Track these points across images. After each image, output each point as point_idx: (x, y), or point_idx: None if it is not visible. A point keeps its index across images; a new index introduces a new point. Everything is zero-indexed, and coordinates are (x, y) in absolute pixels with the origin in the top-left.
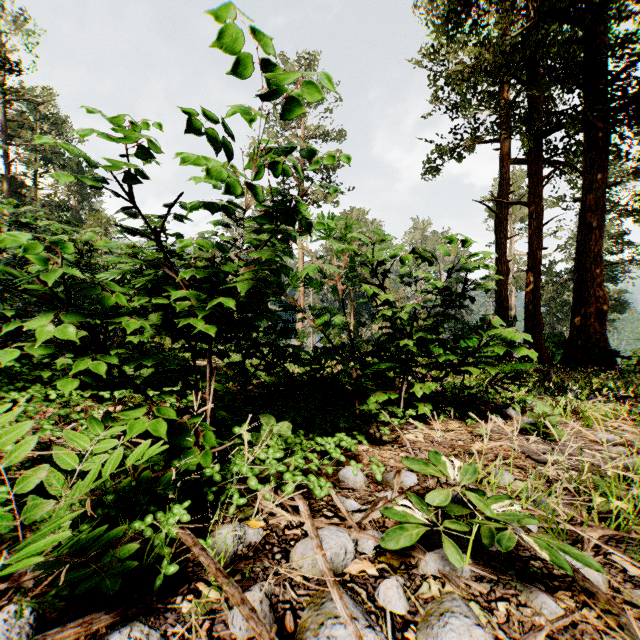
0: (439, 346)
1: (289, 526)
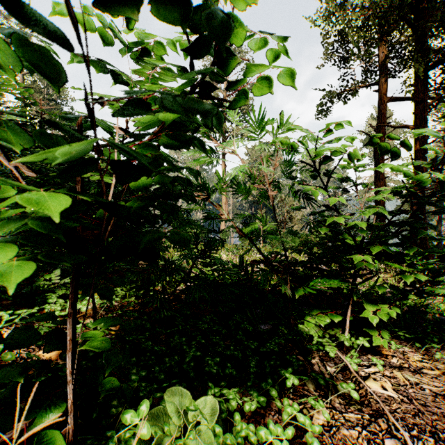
0: (397, 262)
1: None
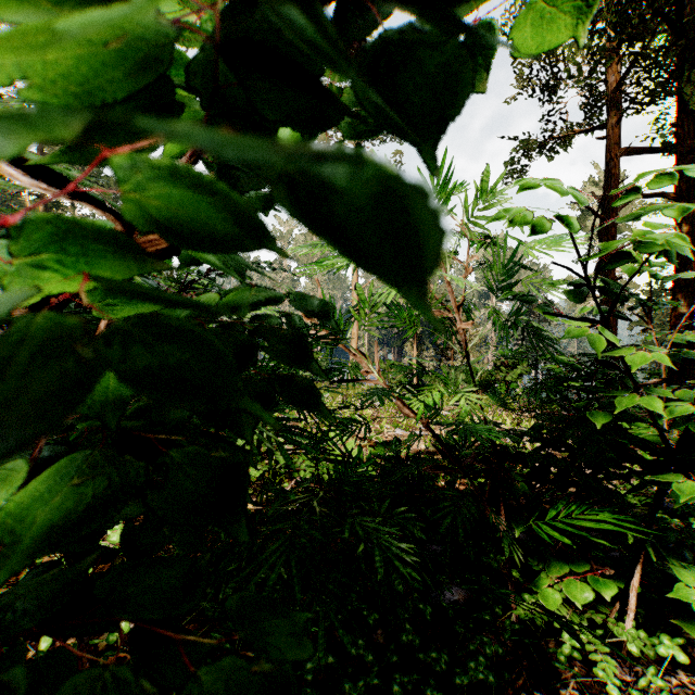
0: None
1: None
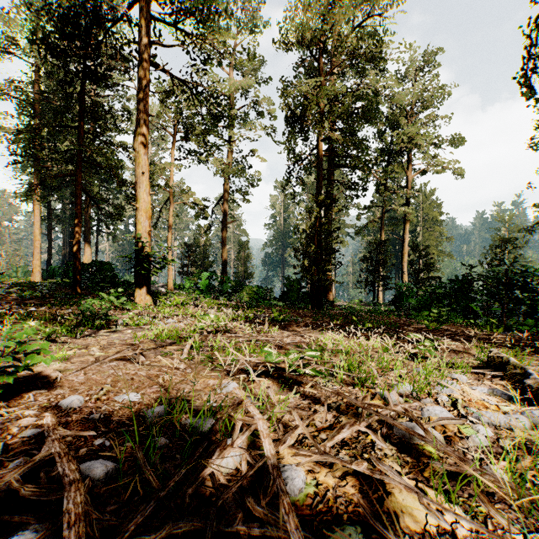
0: None
1: None
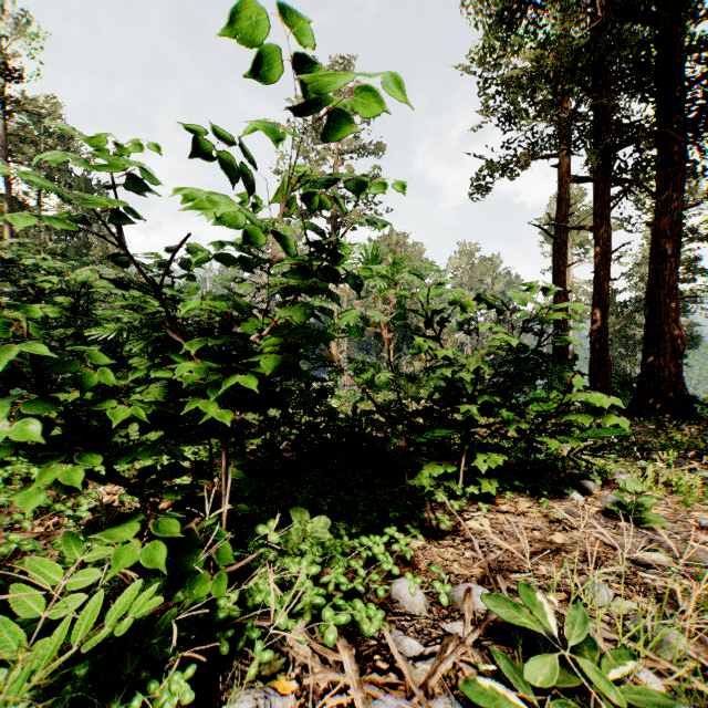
0: (506, 410)
1: (330, 688)
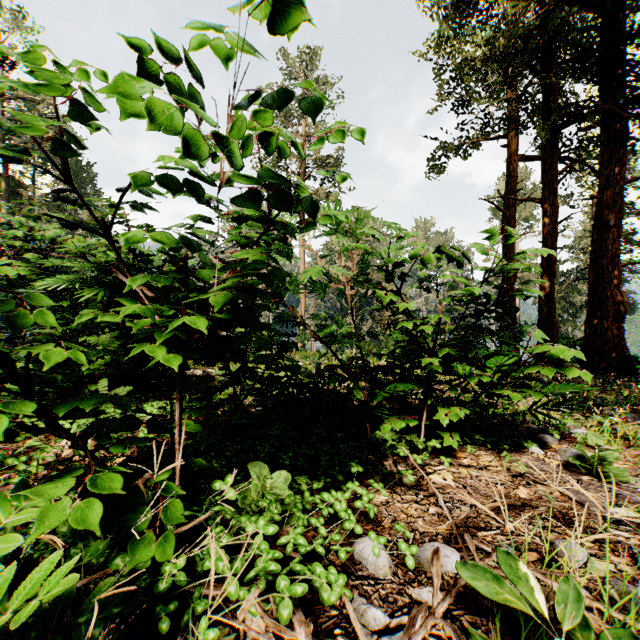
0: (468, 364)
1: None
